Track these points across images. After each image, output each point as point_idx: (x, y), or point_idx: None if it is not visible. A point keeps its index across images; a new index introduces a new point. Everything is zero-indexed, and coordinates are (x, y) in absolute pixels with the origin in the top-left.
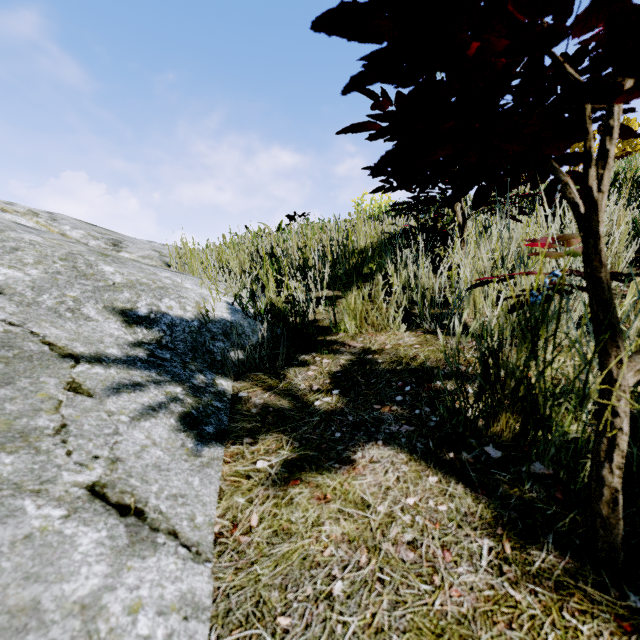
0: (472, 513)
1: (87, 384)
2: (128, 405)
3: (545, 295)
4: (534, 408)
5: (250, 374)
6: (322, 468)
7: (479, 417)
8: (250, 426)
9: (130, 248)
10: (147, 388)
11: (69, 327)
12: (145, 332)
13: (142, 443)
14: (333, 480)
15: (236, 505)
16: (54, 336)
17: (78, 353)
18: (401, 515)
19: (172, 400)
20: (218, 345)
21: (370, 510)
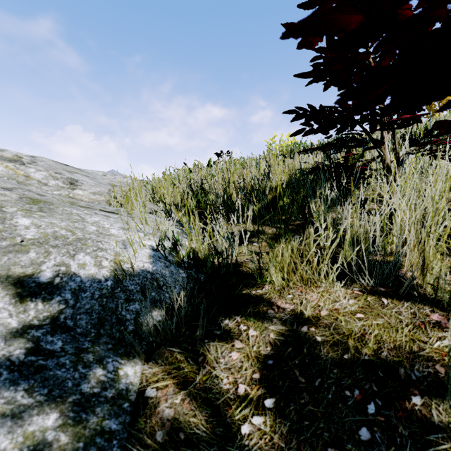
0: None
1: None
2: None
3: None
4: None
5: (165, 350)
6: None
7: None
8: None
9: (84, 186)
10: None
11: None
12: (40, 307)
13: None
14: None
15: None
16: None
17: None
18: None
19: None
20: (132, 308)
21: None
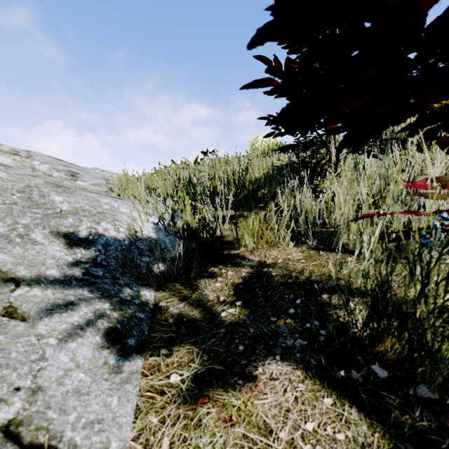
0: (369, 444)
1: (23, 307)
2: (58, 326)
3: (427, 232)
4: (422, 339)
5: (169, 284)
6: (228, 384)
7: (366, 338)
8: (167, 336)
9: (84, 178)
10: (78, 306)
11: (16, 252)
12: (83, 252)
13: (66, 367)
14: (237, 399)
15: (149, 426)
16: (0, 261)
17: (20, 276)
18: (302, 444)
19: (100, 317)
20: (144, 260)
21: (272, 437)
